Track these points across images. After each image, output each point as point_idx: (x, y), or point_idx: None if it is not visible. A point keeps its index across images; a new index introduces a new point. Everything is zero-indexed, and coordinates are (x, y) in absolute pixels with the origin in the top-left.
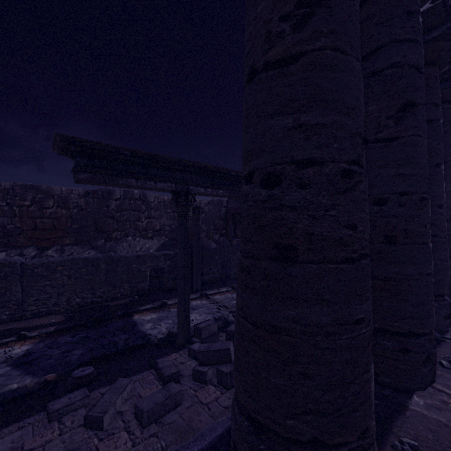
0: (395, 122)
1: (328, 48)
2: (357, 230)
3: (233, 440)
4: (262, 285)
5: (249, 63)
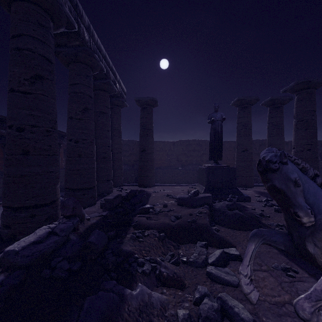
0: (82, 113)
1: (41, 94)
2: (52, 147)
3: (3, 224)
4: (17, 163)
5: (10, 85)
